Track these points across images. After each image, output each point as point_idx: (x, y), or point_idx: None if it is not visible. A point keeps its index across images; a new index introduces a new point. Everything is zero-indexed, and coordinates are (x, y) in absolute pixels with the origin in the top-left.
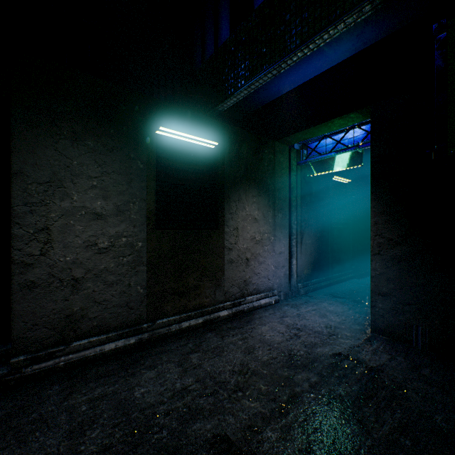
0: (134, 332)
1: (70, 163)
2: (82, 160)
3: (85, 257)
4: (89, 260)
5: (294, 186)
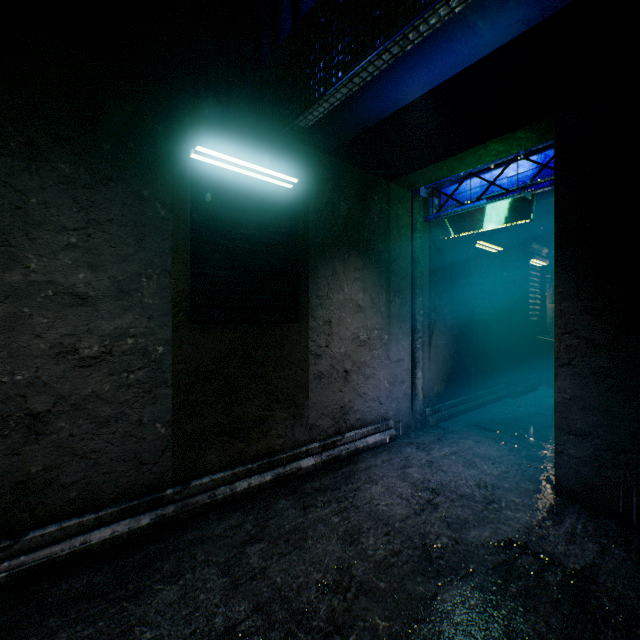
0: (148, 504)
1: (23, 202)
2: (48, 197)
3: (54, 373)
4: (63, 379)
5: (419, 255)
